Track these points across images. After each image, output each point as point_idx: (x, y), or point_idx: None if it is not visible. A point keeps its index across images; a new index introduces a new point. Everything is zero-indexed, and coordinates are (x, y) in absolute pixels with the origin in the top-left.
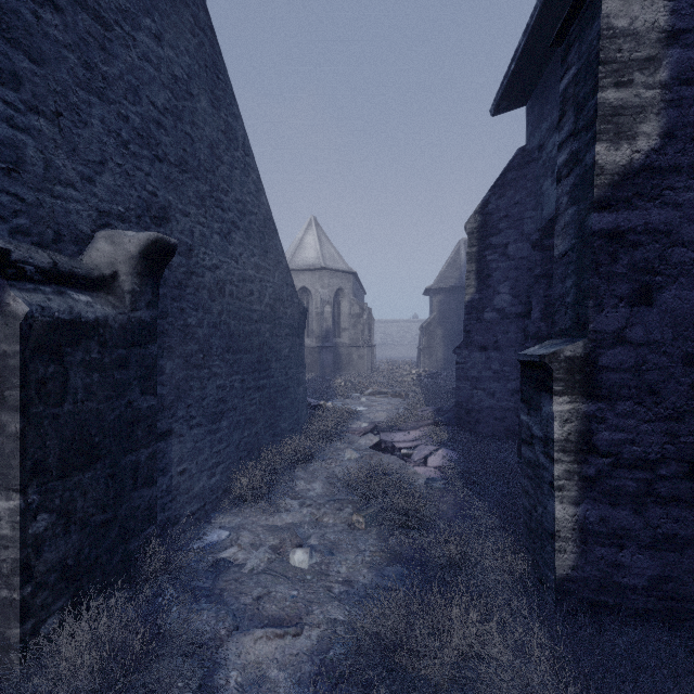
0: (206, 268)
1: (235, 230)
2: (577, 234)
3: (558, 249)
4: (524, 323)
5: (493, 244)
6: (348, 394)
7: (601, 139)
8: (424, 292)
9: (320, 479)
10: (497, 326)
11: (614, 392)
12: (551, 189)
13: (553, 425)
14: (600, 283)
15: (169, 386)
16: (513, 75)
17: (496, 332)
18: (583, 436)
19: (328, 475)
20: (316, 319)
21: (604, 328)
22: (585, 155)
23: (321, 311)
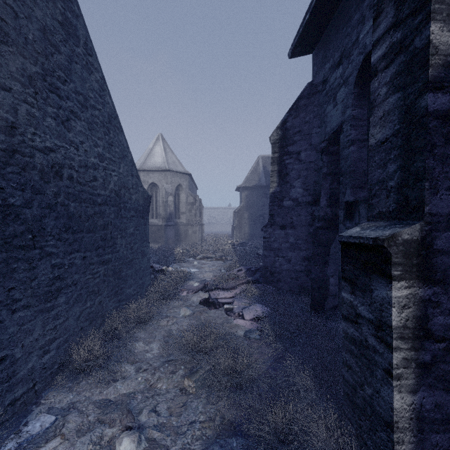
0: (36, 149)
1: (75, 119)
2: (403, 119)
3: (376, 138)
4: (312, 209)
5: (290, 151)
6: (185, 259)
7: (435, 18)
8: (236, 189)
9: (157, 340)
10: (292, 211)
11: (447, 275)
12: (333, 111)
13: (392, 312)
14: (435, 165)
15: None
16: (307, 24)
17: (292, 215)
18: (420, 321)
19: (165, 333)
20: (162, 205)
21: (439, 210)
22: (412, 40)
23: (166, 200)
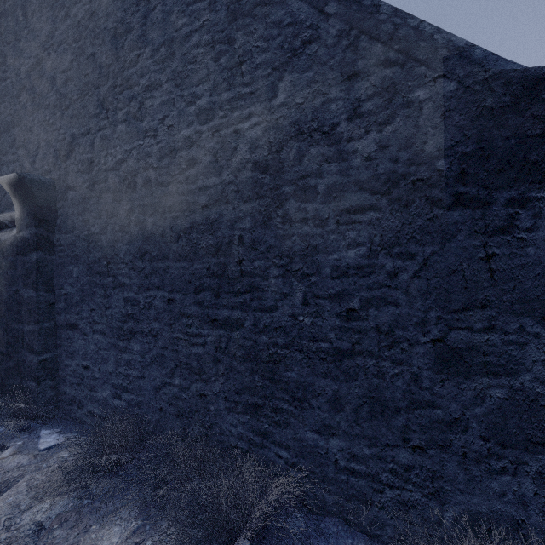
0: (110, 170)
1: (154, 93)
2: None
3: None
4: None
5: None
6: None
7: None
8: None
9: None
10: None
11: None
12: None
13: None
14: None
15: (77, 288)
16: None
17: None
18: None
19: None
20: None
21: None
22: None
23: None
